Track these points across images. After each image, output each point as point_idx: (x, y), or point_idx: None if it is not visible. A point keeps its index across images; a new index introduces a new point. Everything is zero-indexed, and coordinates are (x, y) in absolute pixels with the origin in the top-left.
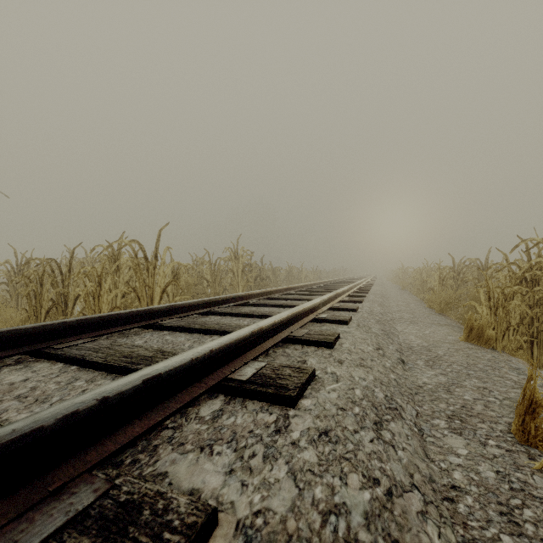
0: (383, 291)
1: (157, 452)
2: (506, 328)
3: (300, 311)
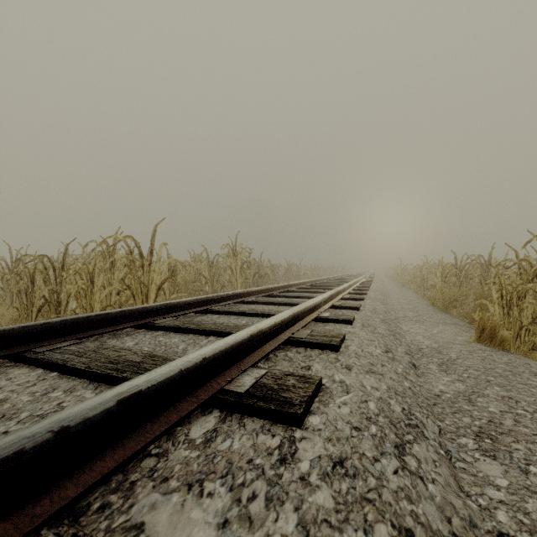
0: (383, 288)
1: (133, 492)
2: (520, 328)
3: (302, 310)
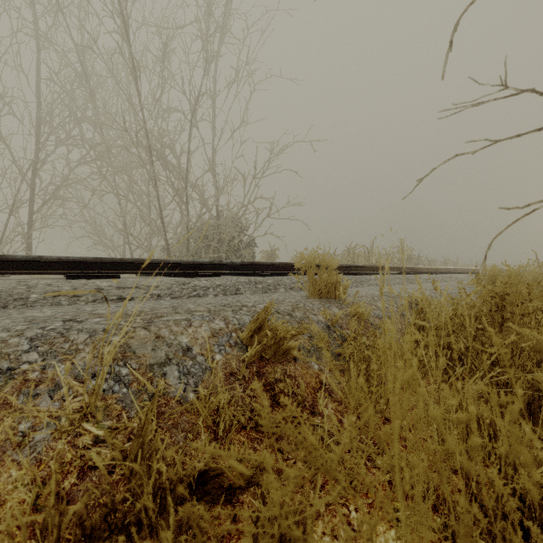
0: None
1: None
2: None
3: (439, 267)
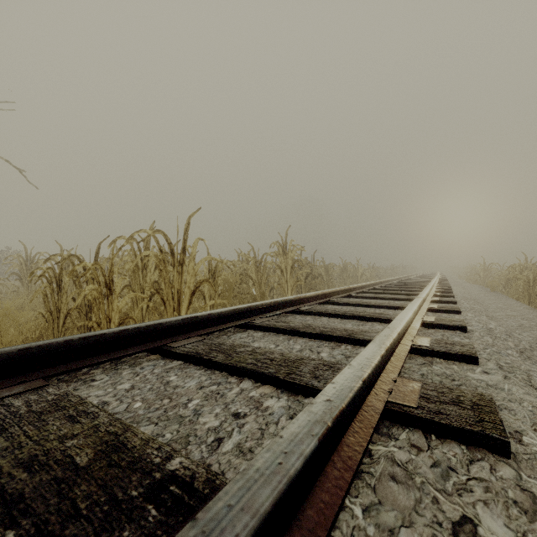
0: (469, 293)
1: None
2: None
3: (395, 341)
